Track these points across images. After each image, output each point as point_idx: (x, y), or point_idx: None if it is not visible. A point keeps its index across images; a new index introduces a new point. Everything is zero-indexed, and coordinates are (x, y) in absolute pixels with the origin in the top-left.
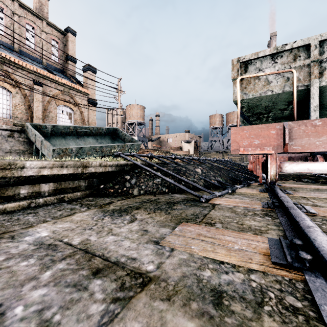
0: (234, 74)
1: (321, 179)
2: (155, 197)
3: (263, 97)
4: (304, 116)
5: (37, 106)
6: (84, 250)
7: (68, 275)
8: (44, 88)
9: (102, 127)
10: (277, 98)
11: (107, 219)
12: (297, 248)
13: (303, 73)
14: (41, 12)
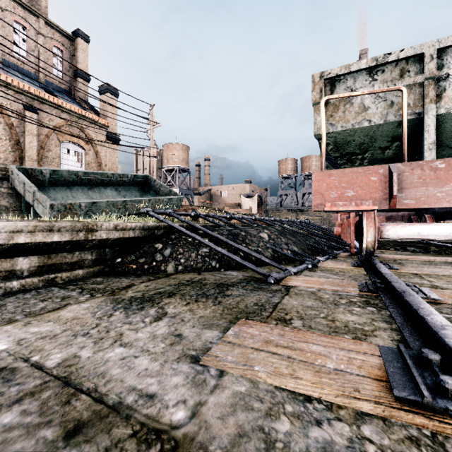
0: (316, 96)
1: (432, 247)
2: (200, 276)
3: (357, 129)
4: (414, 157)
5: (30, 142)
6: (62, 380)
7: (14, 442)
8: (41, 116)
9: (126, 174)
10: (377, 131)
11: (118, 315)
12: (432, 366)
13: (413, 96)
14: (36, 5)
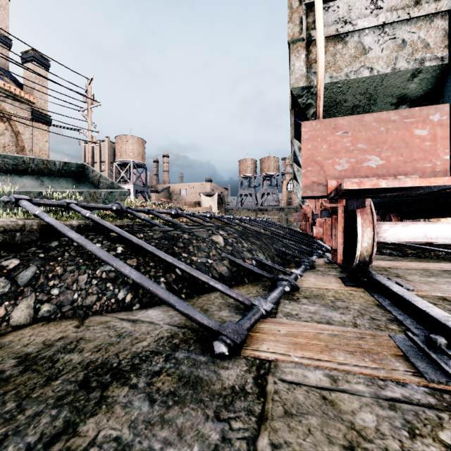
0: (294, 29)
1: (406, 248)
2: (74, 333)
3: (352, 82)
4: None
5: None
6: None
7: None
8: None
9: (53, 161)
10: (380, 86)
11: None
12: None
13: (434, 32)
14: None
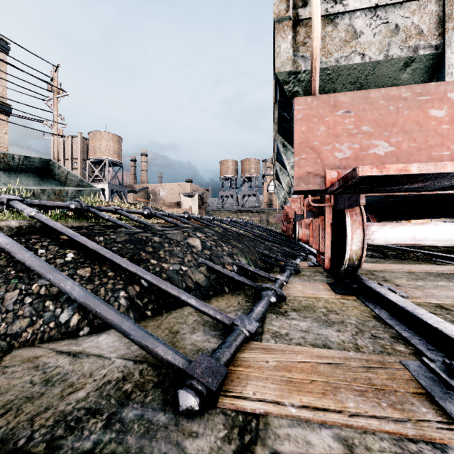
0: (280, 5)
1: (385, 250)
2: None
3: (342, 69)
4: None
5: None
6: None
7: None
8: None
9: (11, 154)
10: (371, 75)
11: None
12: None
13: (428, 18)
14: None
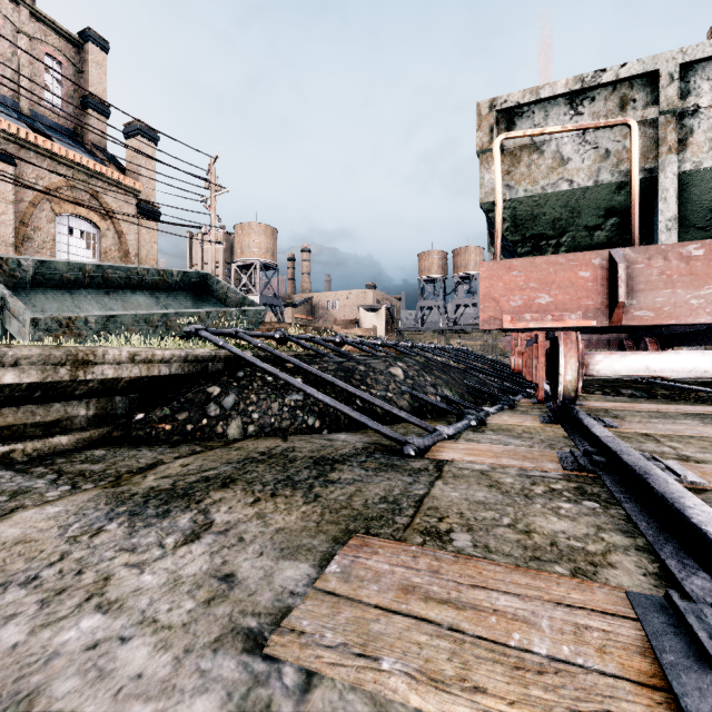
0: (483, 138)
1: (659, 388)
2: (285, 444)
3: (550, 196)
4: (640, 244)
5: (1, 213)
6: None
7: None
8: (21, 170)
9: (170, 271)
10: (582, 199)
11: (113, 531)
12: None
13: (641, 141)
14: None
